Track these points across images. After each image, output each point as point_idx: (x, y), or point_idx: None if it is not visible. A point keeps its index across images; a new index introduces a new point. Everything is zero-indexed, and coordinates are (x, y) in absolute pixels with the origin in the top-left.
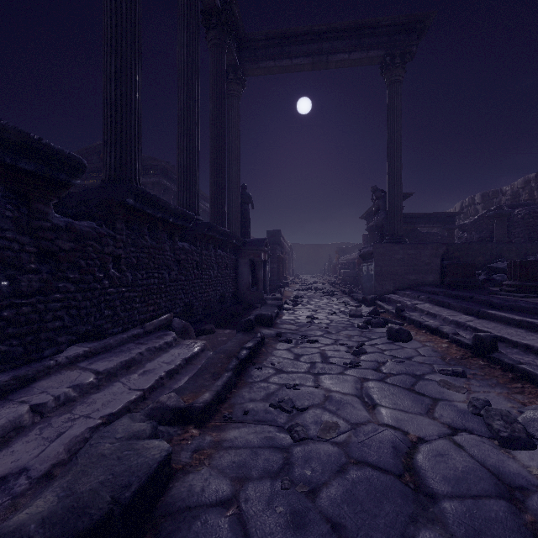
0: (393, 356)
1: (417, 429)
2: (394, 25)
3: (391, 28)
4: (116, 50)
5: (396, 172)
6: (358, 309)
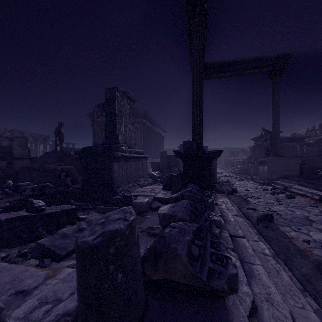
0: (291, 202)
1: (307, 214)
2: (276, 56)
3: (274, 57)
4: (199, 107)
5: (277, 124)
6: (265, 187)
